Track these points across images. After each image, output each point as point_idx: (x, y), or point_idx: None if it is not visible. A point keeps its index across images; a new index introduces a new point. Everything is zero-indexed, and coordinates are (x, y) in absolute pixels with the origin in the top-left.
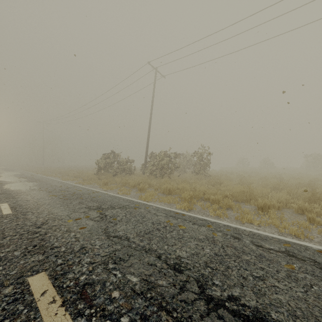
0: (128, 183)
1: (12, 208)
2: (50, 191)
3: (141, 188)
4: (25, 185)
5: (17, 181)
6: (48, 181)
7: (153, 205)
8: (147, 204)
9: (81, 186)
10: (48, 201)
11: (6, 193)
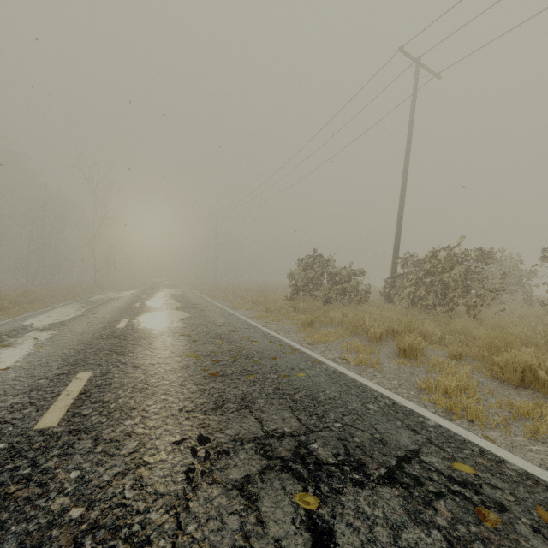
0: (358, 325)
1: (80, 398)
2: (194, 340)
3: (408, 350)
4: (168, 317)
5: (165, 307)
6: (207, 310)
7: (540, 475)
8: (505, 463)
9: (260, 328)
10: (171, 378)
11: (122, 337)
